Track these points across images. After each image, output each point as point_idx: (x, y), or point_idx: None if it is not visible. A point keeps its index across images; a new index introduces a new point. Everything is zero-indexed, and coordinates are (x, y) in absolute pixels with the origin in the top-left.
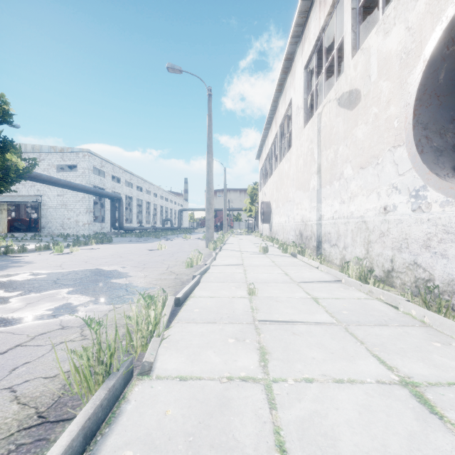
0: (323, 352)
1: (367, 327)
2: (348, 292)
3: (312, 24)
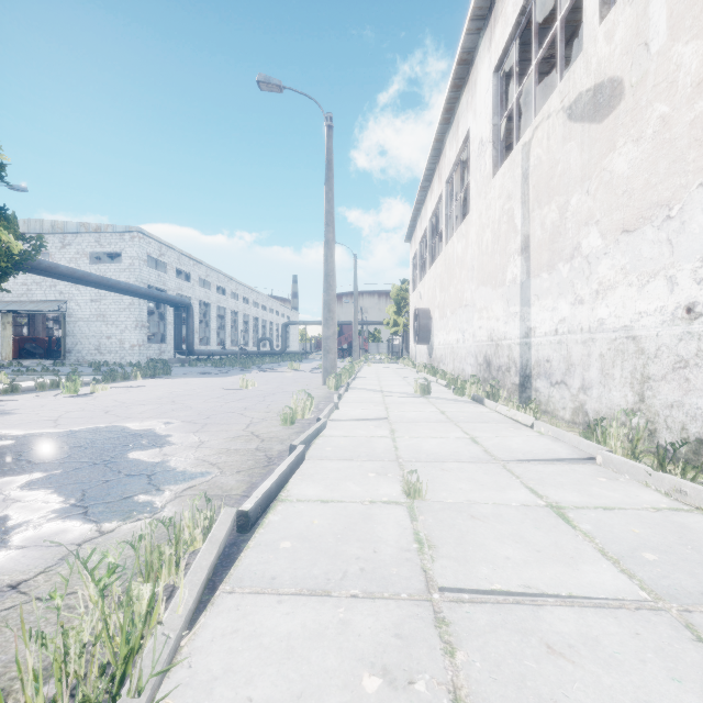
0: None
1: None
2: (621, 489)
3: None
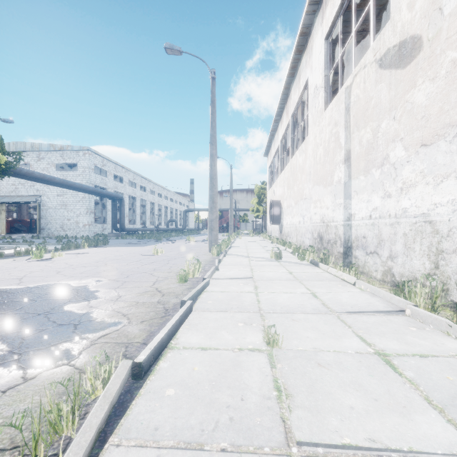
0: None
1: None
2: (429, 338)
3: None
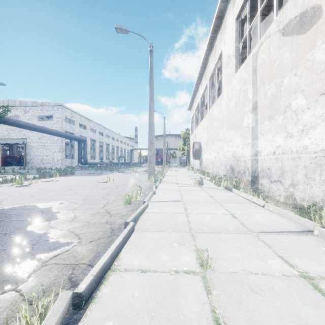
0: None
1: None
2: None
3: None
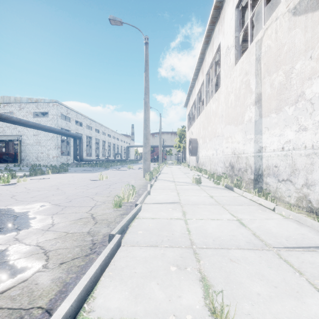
0: None
1: None
2: None
3: None
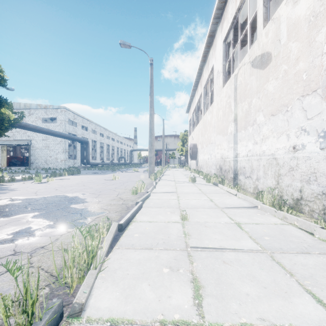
0: (255, 286)
1: (291, 255)
2: (264, 217)
3: (230, 6)
